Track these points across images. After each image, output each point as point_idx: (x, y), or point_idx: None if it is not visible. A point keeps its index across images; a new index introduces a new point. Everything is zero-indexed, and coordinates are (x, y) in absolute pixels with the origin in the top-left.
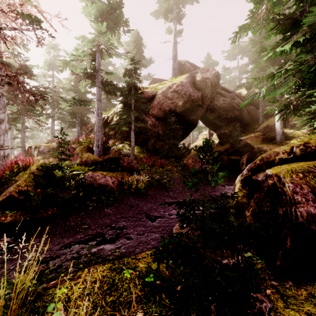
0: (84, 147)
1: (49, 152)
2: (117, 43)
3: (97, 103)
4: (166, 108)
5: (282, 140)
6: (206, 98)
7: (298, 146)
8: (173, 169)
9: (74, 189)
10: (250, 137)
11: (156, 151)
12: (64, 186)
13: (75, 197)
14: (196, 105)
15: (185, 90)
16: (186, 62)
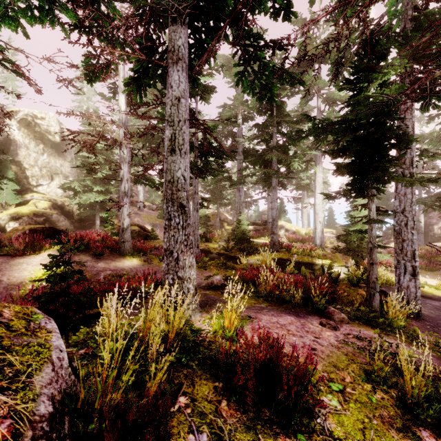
0: None
1: None
2: None
3: None
4: None
5: None
6: None
7: None
8: None
9: None
10: None
11: None
12: None
13: None
14: None
15: None
16: None
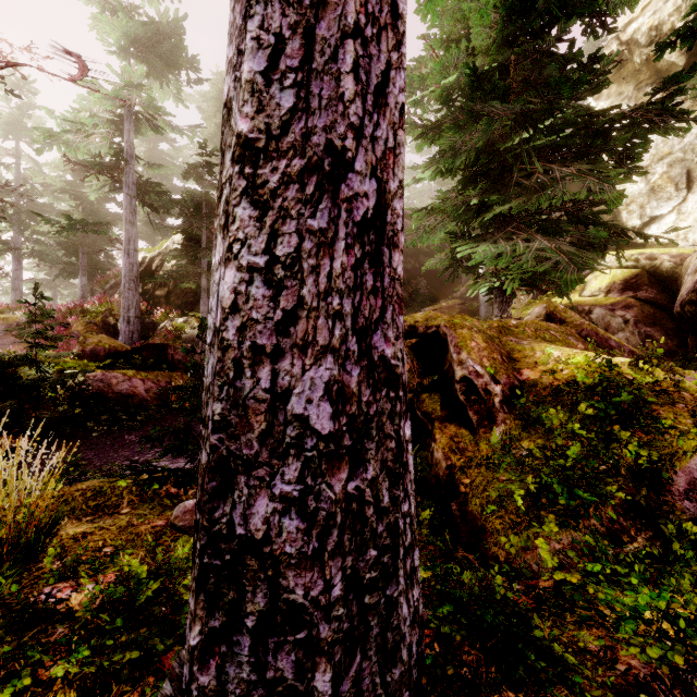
0: (95, 323)
1: (6, 333)
2: (175, 100)
3: (125, 228)
4: None
5: (488, 315)
6: None
7: None
8: None
9: (65, 404)
10: (440, 308)
11: None
12: (42, 398)
13: (66, 417)
14: None
15: None
16: None
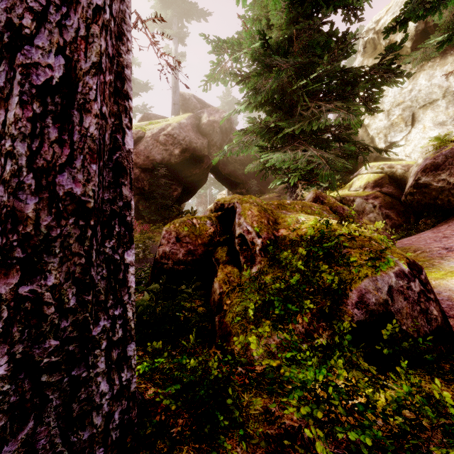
0: None
1: None
2: None
3: None
4: (156, 156)
5: None
6: (214, 147)
7: (214, 204)
8: (155, 236)
9: None
10: (264, 199)
11: (140, 214)
12: None
13: None
14: (201, 156)
15: (184, 134)
16: (191, 96)
